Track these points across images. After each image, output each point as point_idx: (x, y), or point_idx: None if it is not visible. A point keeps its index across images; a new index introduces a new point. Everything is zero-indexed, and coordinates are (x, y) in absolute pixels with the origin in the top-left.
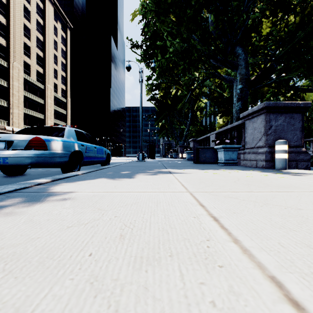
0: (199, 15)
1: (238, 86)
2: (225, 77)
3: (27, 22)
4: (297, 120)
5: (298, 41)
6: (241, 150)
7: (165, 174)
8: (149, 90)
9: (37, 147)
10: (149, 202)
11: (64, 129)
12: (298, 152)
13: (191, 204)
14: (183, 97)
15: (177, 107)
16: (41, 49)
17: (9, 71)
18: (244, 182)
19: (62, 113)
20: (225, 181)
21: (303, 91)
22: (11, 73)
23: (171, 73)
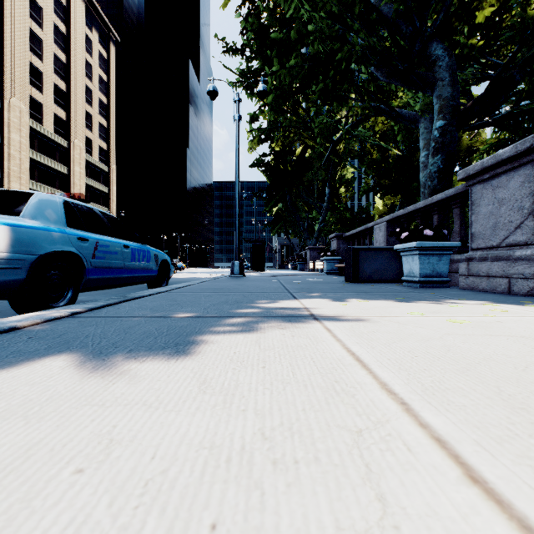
0: None
1: (436, 123)
2: (401, 113)
3: (37, 27)
4: None
5: None
6: (452, 254)
7: (298, 324)
8: (254, 142)
9: None
10: None
11: (29, 196)
12: None
13: None
14: (315, 160)
15: (304, 178)
16: (63, 76)
17: (3, 114)
18: None
19: (101, 191)
20: None
21: None
22: (7, 118)
23: (296, 109)
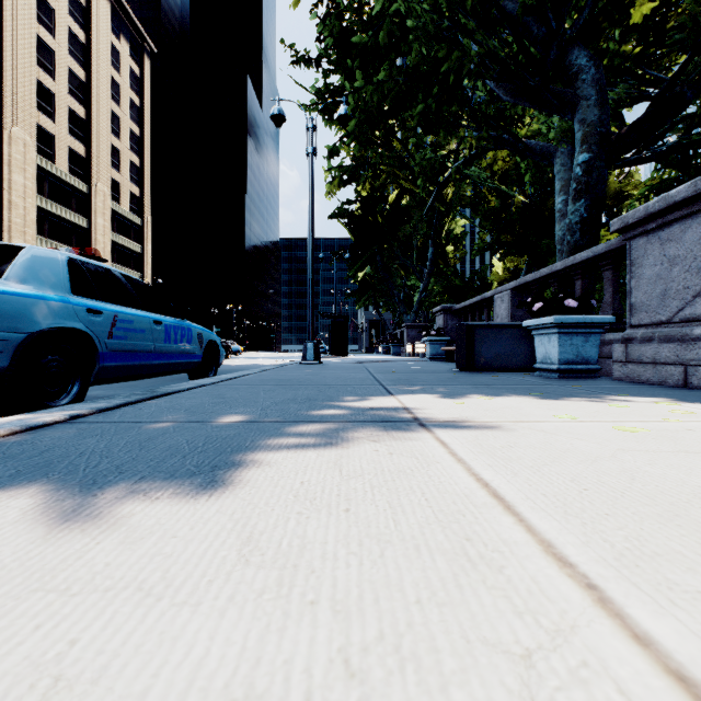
0: None
1: (578, 156)
2: (530, 145)
3: (47, 34)
4: None
5: None
6: (602, 333)
7: (398, 433)
8: (334, 185)
9: None
10: None
11: (17, 250)
12: None
13: None
14: (414, 209)
15: (399, 234)
16: (82, 99)
17: (1, 149)
18: None
19: (131, 251)
20: None
21: None
22: (7, 153)
23: (390, 140)
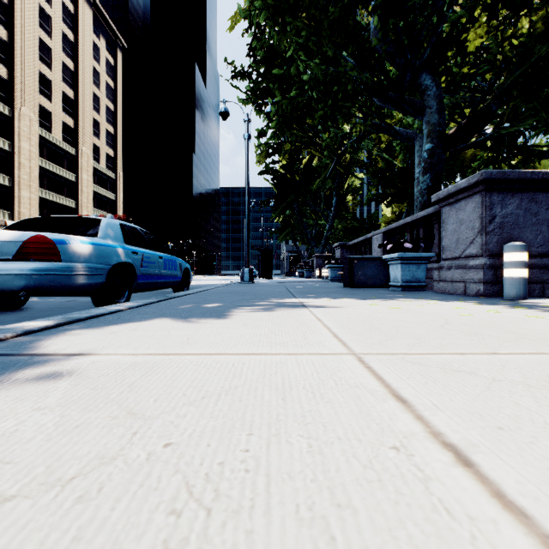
0: (354, 14)
1: (425, 145)
2: (399, 131)
3: (46, 36)
4: (542, 204)
5: (535, 62)
6: (432, 263)
7: (293, 309)
8: (262, 155)
9: (40, 256)
10: (263, 386)
11: (99, 221)
12: (545, 266)
13: (372, 395)
14: (322, 168)
15: (311, 187)
16: (71, 84)
17: (13, 123)
18: (463, 327)
19: (108, 198)
20: (421, 325)
21: (542, 156)
22: (17, 127)
23: (302, 125)
